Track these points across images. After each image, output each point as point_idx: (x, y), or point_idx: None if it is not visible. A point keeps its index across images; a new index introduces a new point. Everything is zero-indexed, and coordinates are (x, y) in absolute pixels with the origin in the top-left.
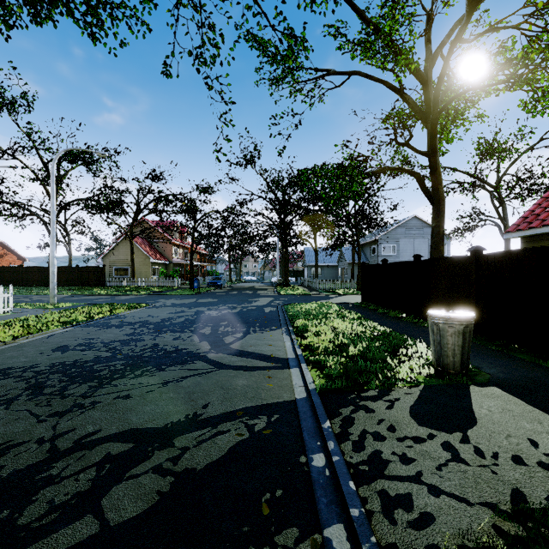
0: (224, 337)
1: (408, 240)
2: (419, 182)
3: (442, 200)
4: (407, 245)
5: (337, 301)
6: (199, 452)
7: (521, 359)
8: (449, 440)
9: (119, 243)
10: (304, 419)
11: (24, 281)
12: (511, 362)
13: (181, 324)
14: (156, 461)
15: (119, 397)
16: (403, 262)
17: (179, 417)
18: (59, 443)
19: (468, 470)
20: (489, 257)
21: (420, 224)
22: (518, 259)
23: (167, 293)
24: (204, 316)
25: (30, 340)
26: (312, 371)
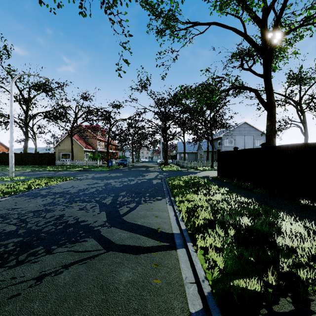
0: (120, 207)
1: (241, 137)
2: (257, 95)
3: (274, 107)
4: (240, 140)
5: (200, 175)
6: None
7: None
8: None
9: (64, 138)
10: None
11: (5, 162)
12: None
13: (91, 194)
14: None
15: None
16: (252, 149)
17: None
18: None
19: None
20: None
21: (248, 127)
22: None
23: (92, 170)
24: (110, 187)
25: None
26: (199, 253)
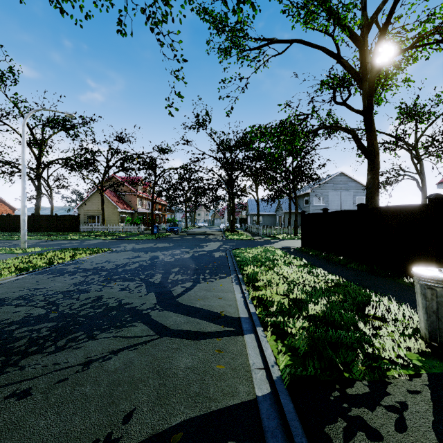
0: (172, 287)
1: (336, 193)
2: (355, 138)
3: (377, 154)
4: (335, 197)
5: (279, 246)
6: None
7: None
8: None
9: (92, 195)
10: None
11: (11, 227)
12: None
13: (133, 271)
14: None
15: (14, 395)
16: (346, 211)
17: None
18: None
19: None
20: None
21: (346, 179)
22: None
23: (130, 238)
24: (158, 261)
25: None
26: (271, 339)
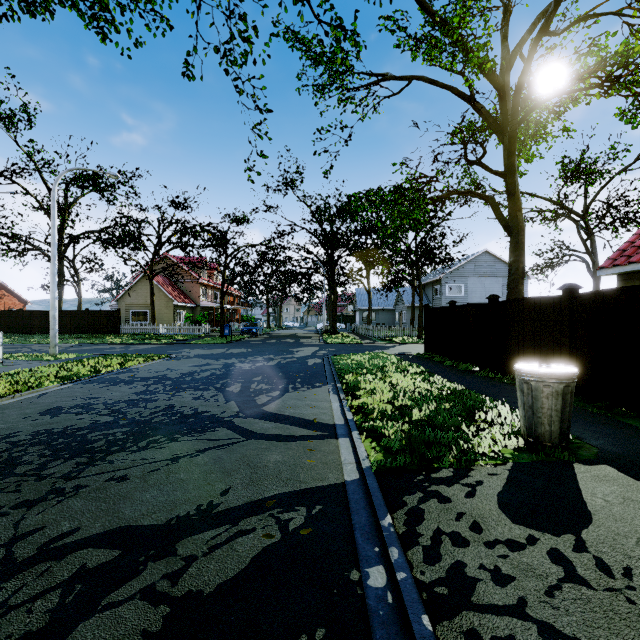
0: (256, 396)
1: (478, 279)
2: (494, 208)
3: (521, 229)
4: (477, 285)
5: (395, 351)
6: (210, 564)
7: (633, 427)
8: (557, 546)
9: (137, 282)
10: (357, 511)
11: (24, 328)
12: (621, 430)
13: (205, 380)
14: (148, 578)
15: (113, 479)
16: (476, 305)
17: (188, 508)
18: (18, 550)
19: (593, 597)
20: (587, 297)
21: (492, 260)
22: (626, 299)
23: (193, 342)
24: (234, 369)
25: (16, 400)
26: (366, 441)
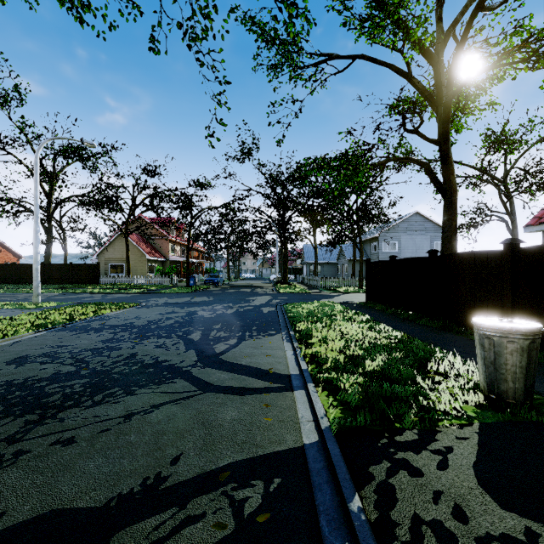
0: (215, 344)
1: (410, 237)
2: (429, 172)
3: (454, 191)
4: (409, 242)
5: (340, 300)
6: None
7: None
8: None
9: (115, 239)
10: (319, 486)
11: (17, 279)
12: None
13: (168, 328)
14: None
15: (58, 442)
16: (416, 258)
17: (133, 483)
18: None
19: None
20: (530, 251)
21: (422, 220)
22: None
23: (162, 291)
24: (196, 317)
25: None
26: (322, 394)
